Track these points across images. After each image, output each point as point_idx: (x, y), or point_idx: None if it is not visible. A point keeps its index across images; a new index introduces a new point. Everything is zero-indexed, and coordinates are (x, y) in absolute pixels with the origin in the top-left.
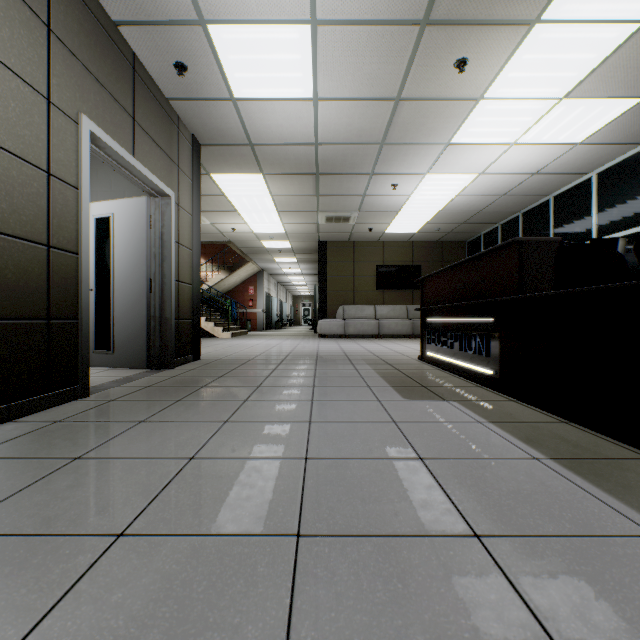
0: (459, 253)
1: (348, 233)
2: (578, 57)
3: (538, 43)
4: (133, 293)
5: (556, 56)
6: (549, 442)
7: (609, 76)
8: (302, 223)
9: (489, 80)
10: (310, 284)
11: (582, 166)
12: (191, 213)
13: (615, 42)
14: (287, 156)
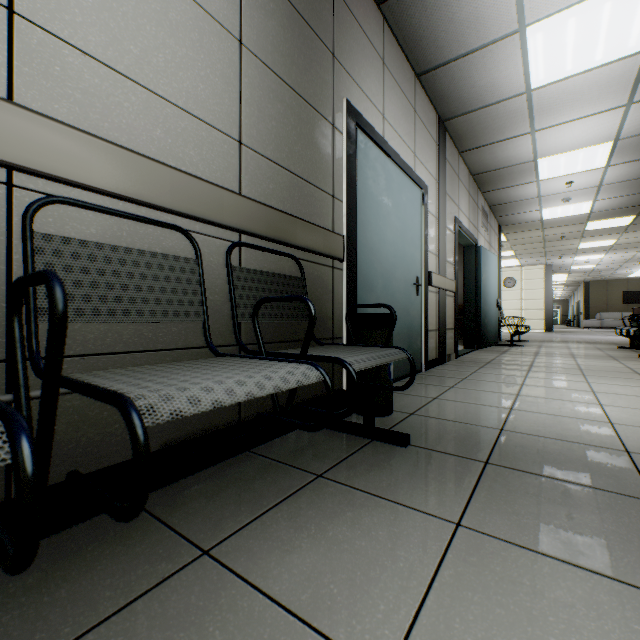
0: None
1: (603, 278)
2: None
3: None
4: None
5: None
6: None
7: None
8: (576, 278)
9: None
10: (564, 294)
11: None
12: None
13: None
14: (580, 271)
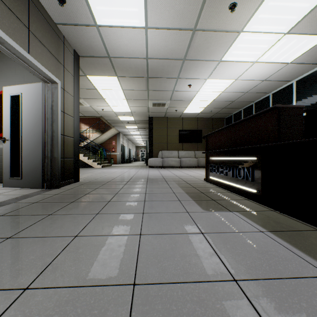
0: (221, 124)
1: (164, 112)
2: (299, 5)
3: None
4: (34, 142)
5: (287, 4)
6: None
7: (314, 19)
8: (140, 106)
9: (247, 19)
10: (144, 140)
11: (289, 76)
12: (73, 95)
13: None
14: (130, 65)
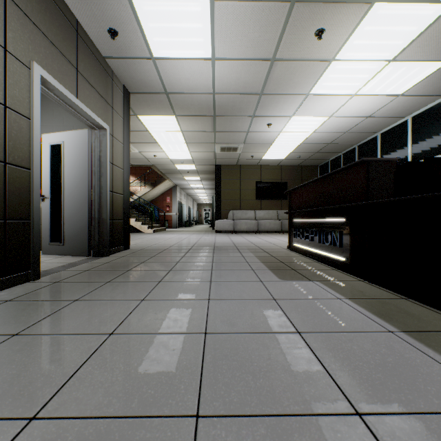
0: (313, 174)
1: (236, 159)
2: (404, 29)
3: (376, 18)
4: (78, 200)
5: (388, 28)
6: (397, 316)
7: (425, 44)
8: (204, 152)
9: (339, 46)
10: (209, 195)
11: (401, 112)
12: (122, 142)
13: (431, 18)
14: (193, 102)
